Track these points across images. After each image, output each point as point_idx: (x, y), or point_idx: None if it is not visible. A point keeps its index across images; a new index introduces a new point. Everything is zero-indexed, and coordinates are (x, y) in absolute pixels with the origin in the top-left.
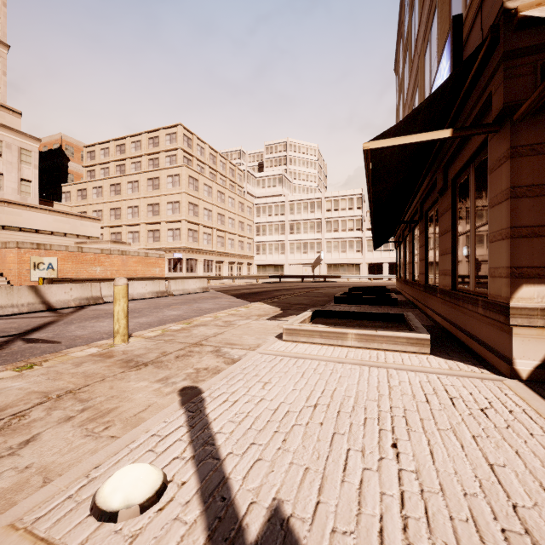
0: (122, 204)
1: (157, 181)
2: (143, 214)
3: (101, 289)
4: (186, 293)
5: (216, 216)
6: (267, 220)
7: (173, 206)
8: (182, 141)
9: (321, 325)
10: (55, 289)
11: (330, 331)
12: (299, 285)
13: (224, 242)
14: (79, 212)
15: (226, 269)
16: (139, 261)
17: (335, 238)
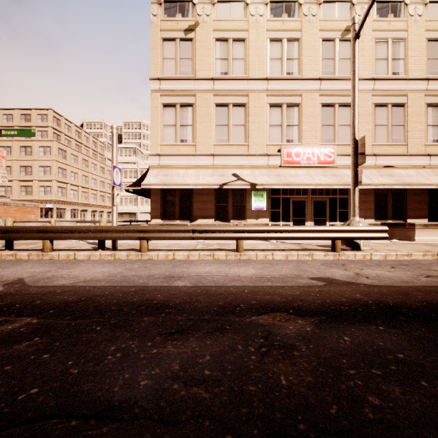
0: None
1: (30, 149)
2: (16, 173)
3: None
4: None
5: (81, 177)
6: (124, 181)
7: (44, 169)
8: (52, 121)
9: None
10: None
11: None
12: None
13: (88, 196)
14: None
15: (89, 216)
16: (18, 210)
17: None
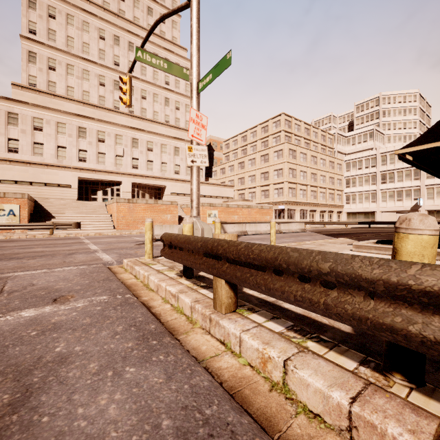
0: (245, 175)
1: (267, 156)
2: (258, 180)
3: (246, 227)
4: (290, 232)
5: (310, 176)
6: (357, 173)
7: (278, 172)
8: (284, 125)
9: (376, 244)
10: (228, 226)
11: (381, 247)
12: (388, 230)
13: (316, 195)
14: (221, 182)
15: (317, 216)
16: (257, 212)
17: (439, 184)
